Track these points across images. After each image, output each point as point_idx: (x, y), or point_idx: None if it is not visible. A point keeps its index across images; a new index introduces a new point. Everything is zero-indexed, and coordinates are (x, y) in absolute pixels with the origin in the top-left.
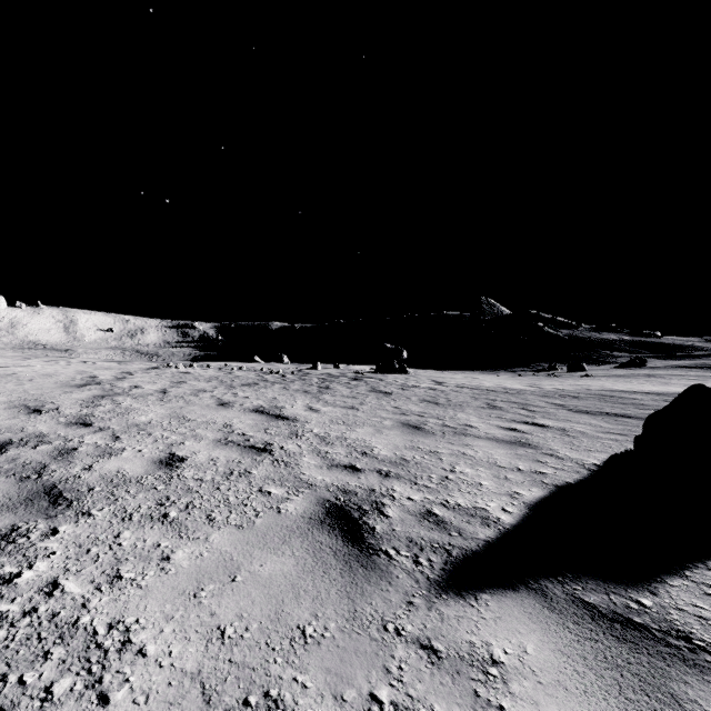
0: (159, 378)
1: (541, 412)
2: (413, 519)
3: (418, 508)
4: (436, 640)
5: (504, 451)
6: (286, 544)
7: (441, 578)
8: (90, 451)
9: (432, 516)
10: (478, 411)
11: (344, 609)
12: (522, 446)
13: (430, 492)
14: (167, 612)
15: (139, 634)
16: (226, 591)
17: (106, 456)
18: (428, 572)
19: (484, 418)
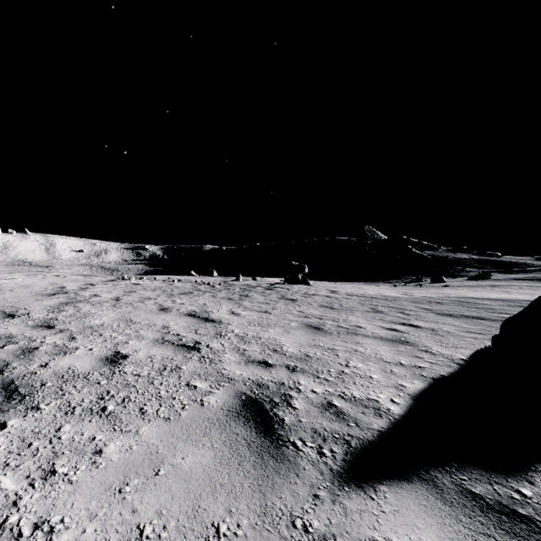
0: (115, 288)
1: (414, 315)
2: (317, 410)
3: (320, 400)
4: (341, 537)
5: (388, 348)
6: (206, 436)
7: (343, 469)
8: (49, 350)
9: (332, 407)
10: (365, 314)
11: (256, 504)
12: (402, 343)
13: (330, 385)
14: (91, 510)
15: (61, 535)
16: (148, 486)
17: (61, 354)
18: (331, 463)
19: (370, 320)
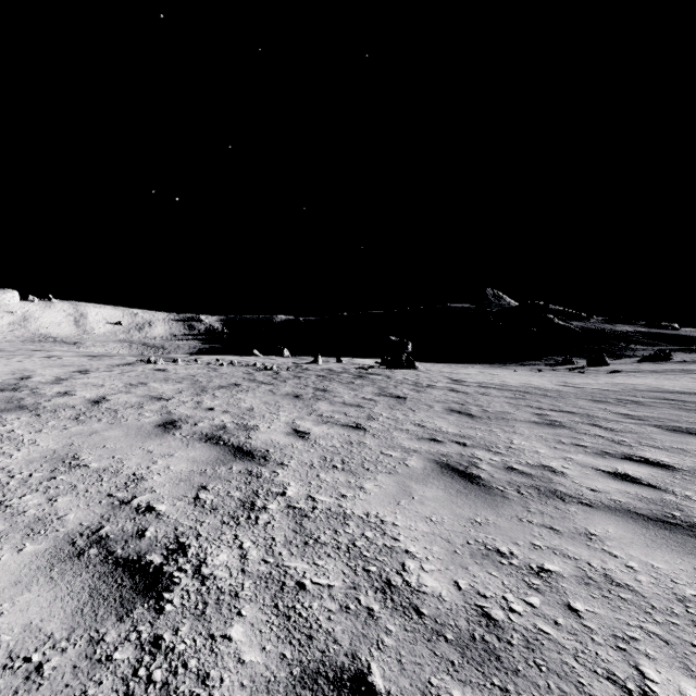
0: (116, 378)
1: (625, 432)
2: None
3: None
4: None
5: (684, 562)
6: None
7: None
8: None
9: None
10: (536, 431)
11: None
12: (695, 535)
13: None
14: None
15: None
16: None
17: None
18: None
19: (557, 447)
